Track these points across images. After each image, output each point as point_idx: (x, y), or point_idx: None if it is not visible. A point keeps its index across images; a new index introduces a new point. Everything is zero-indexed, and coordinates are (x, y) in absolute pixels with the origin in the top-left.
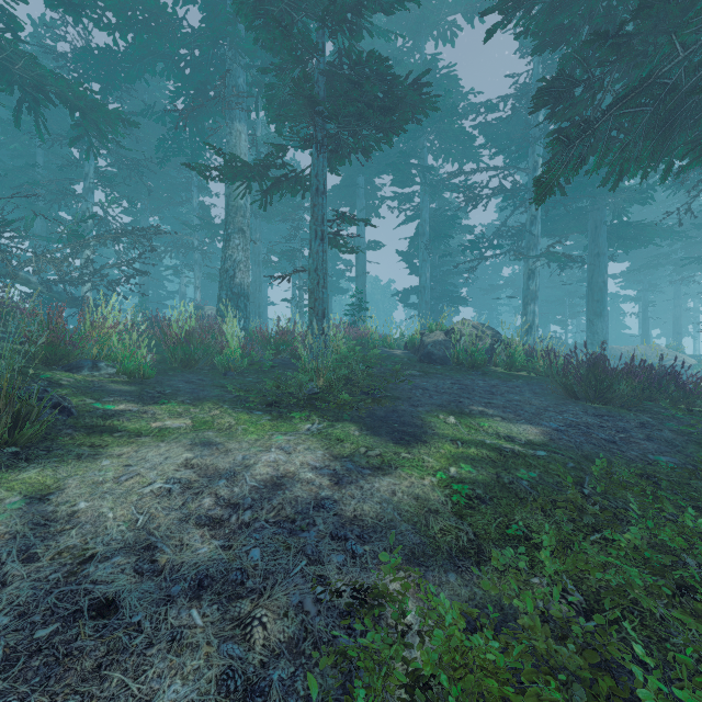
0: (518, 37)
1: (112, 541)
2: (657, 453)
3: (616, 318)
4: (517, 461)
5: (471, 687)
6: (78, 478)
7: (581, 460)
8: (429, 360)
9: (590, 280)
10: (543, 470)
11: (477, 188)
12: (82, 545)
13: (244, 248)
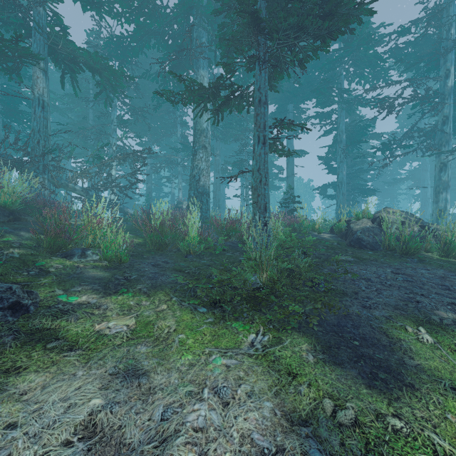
0: None
1: None
2: None
3: None
4: None
5: None
6: None
7: None
8: (359, 245)
9: None
10: None
11: (391, 98)
12: None
13: (206, 159)
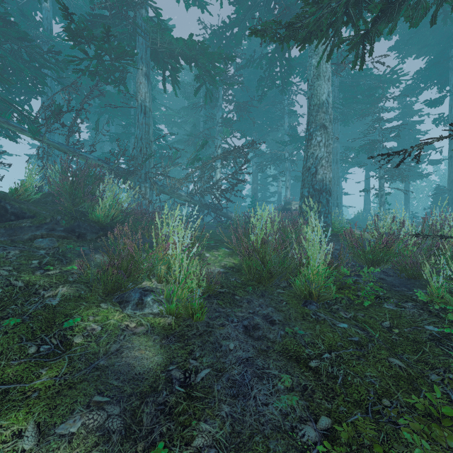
0: None
1: None
2: None
3: None
4: None
5: None
6: None
7: None
8: None
9: None
10: None
11: None
12: None
13: (325, 144)
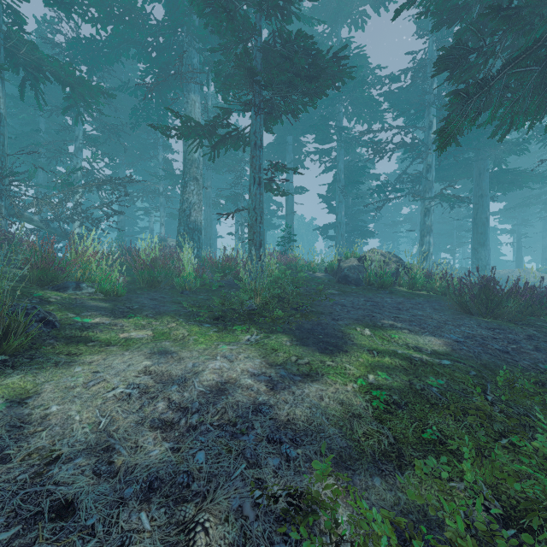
0: (419, 17)
1: (76, 443)
2: (546, 363)
3: (495, 247)
4: (426, 369)
5: None
6: (53, 384)
7: (481, 368)
8: (345, 281)
9: (475, 216)
10: (449, 377)
11: (383, 143)
12: (50, 447)
13: (197, 193)
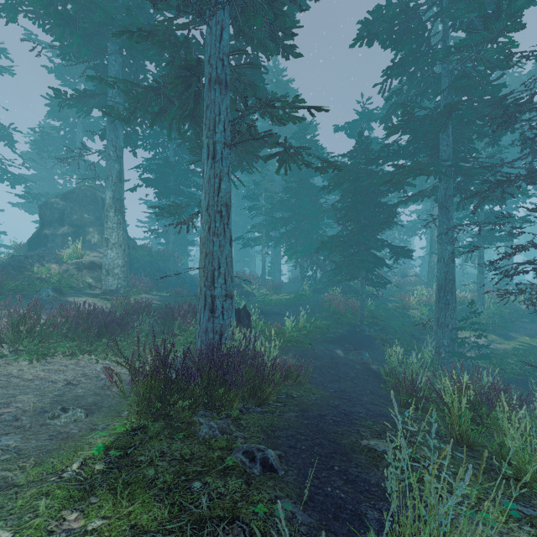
0: None
1: None
2: None
3: None
4: None
5: (502, 355)
6: None
7: None
8: None
9: None
10: None
11: None
12: None
13: None
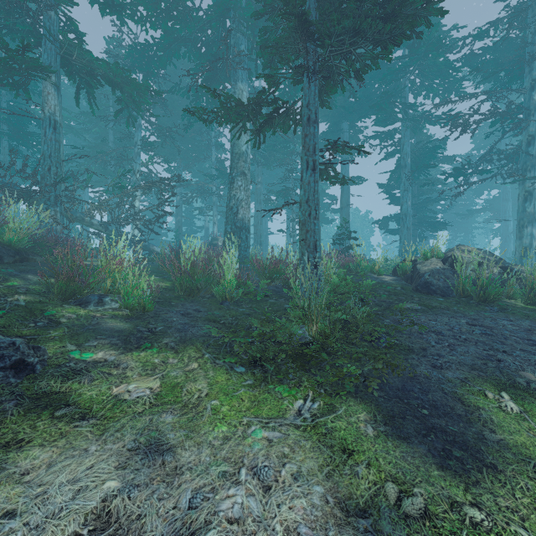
0: None
1: None
2: None
3: None
4: None
5: None
6: None
7: None
8: (427, 290)
9: None
10: None
11: (465, 114)
12: None
13: (245, 188)
